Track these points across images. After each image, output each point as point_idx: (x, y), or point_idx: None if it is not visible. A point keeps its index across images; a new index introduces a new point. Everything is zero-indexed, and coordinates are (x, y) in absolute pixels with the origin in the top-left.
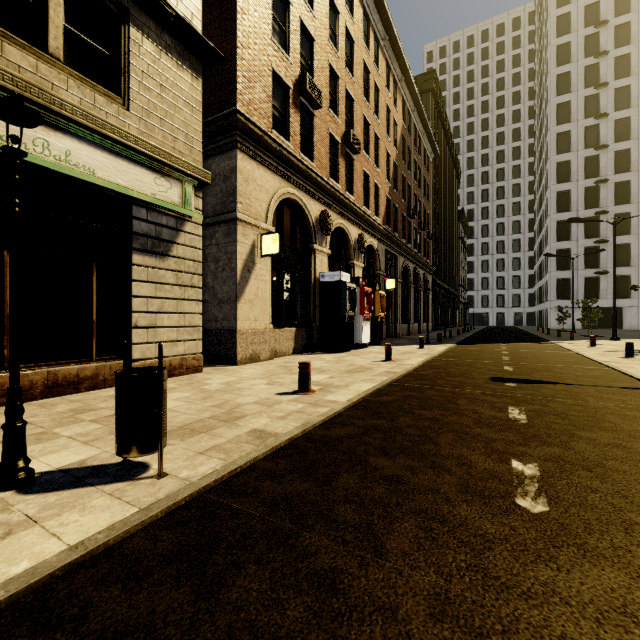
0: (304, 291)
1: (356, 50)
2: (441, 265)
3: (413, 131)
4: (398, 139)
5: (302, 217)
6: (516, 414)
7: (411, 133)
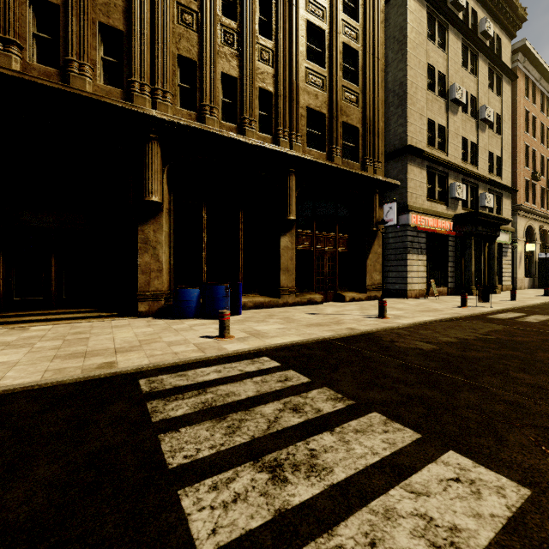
0: (529, 262)
1: None
2: None
3: None
4: None
5: (529, 230)
6: None
7: None
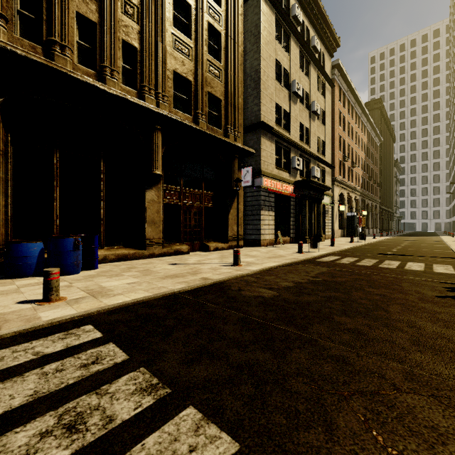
0: (341, 218)
1: (353, 130)
2: (383, 197)
3: (370, 139)
4: (365, 149)
5: (341, 196)
6: (407, 242)
7: (370, 141)
